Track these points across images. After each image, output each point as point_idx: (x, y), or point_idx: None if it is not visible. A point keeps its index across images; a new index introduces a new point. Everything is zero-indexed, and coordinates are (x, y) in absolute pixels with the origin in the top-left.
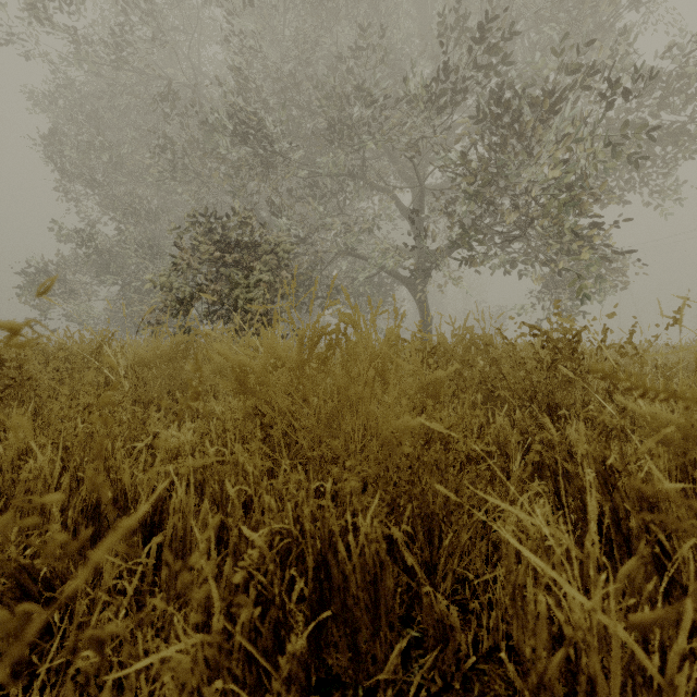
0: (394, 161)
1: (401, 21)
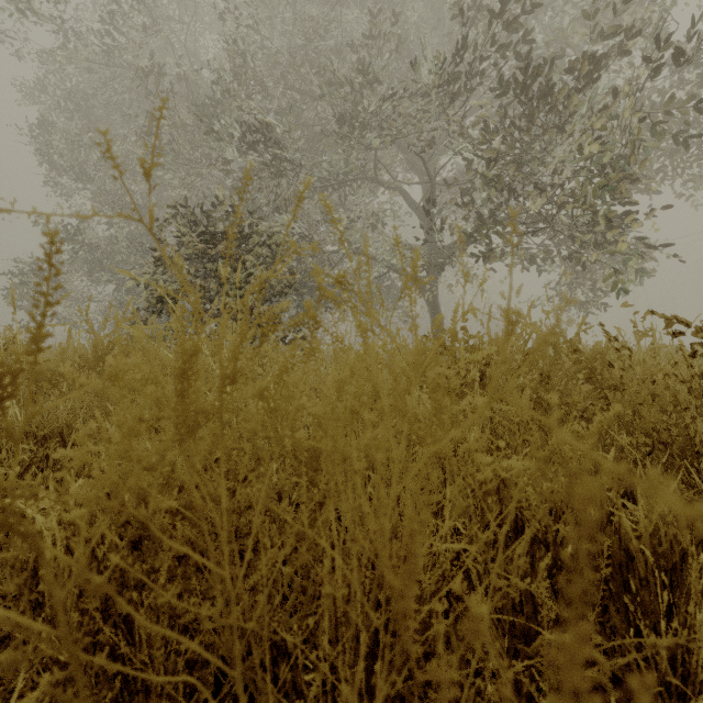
0: (403, 151)
1: (409, 7)
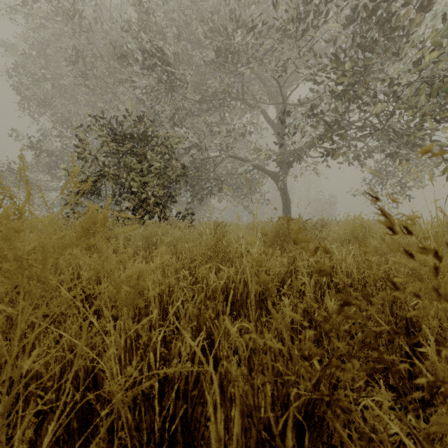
0: (263, 83)
1: None
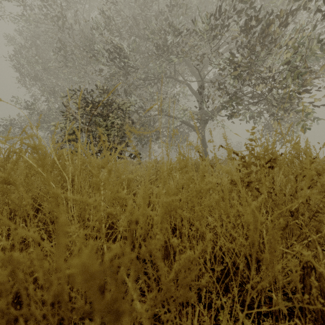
0: (188, 65)
1: None
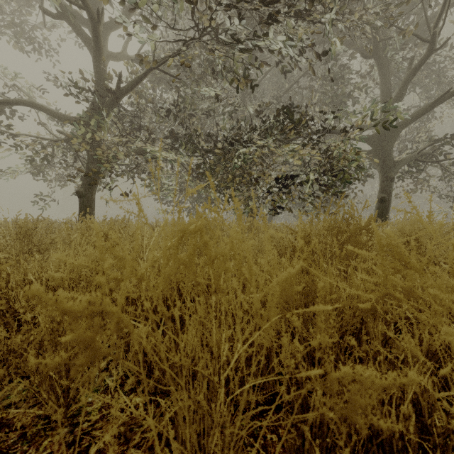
0: None
1: None
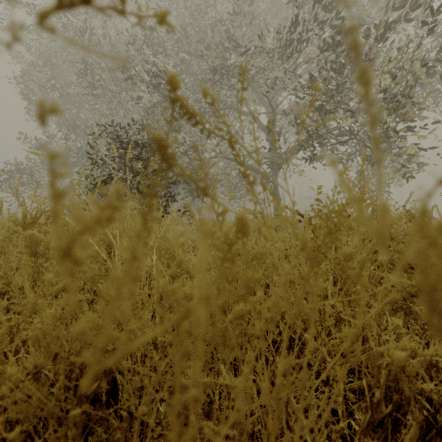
0: (255, 91)
1: None
